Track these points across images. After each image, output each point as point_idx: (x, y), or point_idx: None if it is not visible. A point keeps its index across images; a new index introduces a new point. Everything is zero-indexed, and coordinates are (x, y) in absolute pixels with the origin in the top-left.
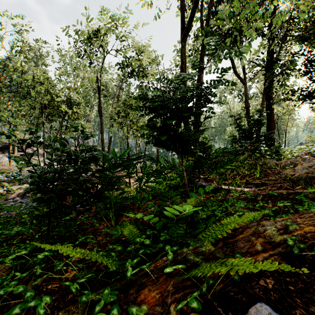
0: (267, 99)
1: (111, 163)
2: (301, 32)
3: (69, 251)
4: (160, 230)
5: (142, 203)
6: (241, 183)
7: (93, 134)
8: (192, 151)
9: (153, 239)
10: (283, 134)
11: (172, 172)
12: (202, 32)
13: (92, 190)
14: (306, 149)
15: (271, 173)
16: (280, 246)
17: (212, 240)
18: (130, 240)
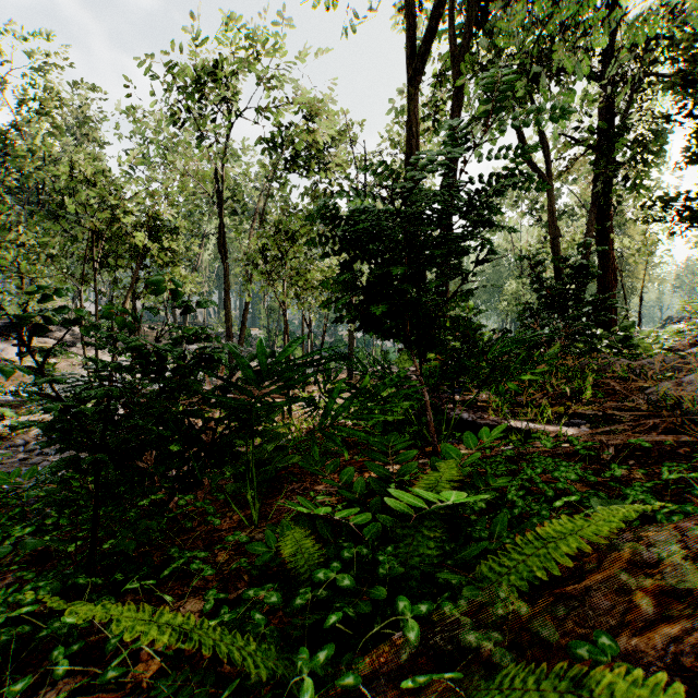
0: (598, 220)
1: (251, 374)
2: (690, 63)
3: (140, 629)
4: (374, 544)
5: (328, 470)
6: (555, 415)
7: (206, 302)
8: (441, 340)
9: (360, 571)
10: (631, 297)
11: (400, 393)
12: (454, 66)
13: (204, 434)
14: (692, 333)
15: (623, 391)
16: (694, 596)
17: (522, 585)
18: (300, 572)
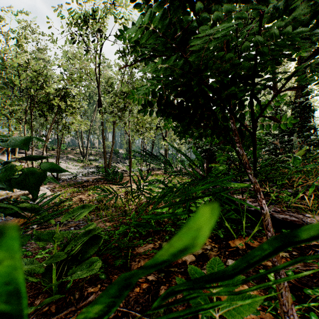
0: None
1: None
2: None
3: None
4: None
5: None
6: None
7: None
8: None
9: None
10: None
11: None
12: None
13: None
14: None
15: None
16: None
17: None
18: None
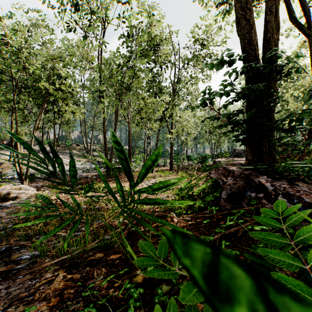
0: None
1: None
2: None
3: None
4: None
5: None
6: None
7: None
8: None
9: None
10: None
11: None
12: None
13: None
14: None
15: None
16: None
17: None
18: None
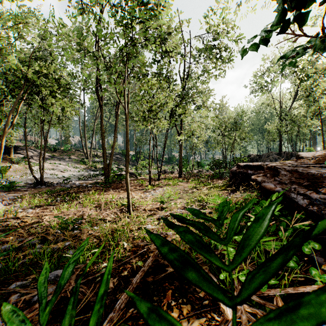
0: None
1: None
2: None
3: None
4: None
5: None
6: None
7: None
8: None
9: None
10: None
11: None
12: None
13: None
14: None
15: None
16: None
17: None
18: None
